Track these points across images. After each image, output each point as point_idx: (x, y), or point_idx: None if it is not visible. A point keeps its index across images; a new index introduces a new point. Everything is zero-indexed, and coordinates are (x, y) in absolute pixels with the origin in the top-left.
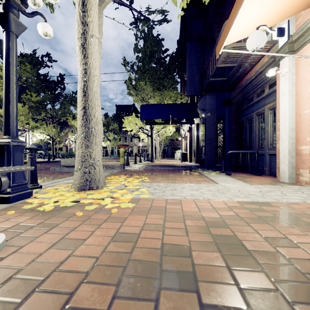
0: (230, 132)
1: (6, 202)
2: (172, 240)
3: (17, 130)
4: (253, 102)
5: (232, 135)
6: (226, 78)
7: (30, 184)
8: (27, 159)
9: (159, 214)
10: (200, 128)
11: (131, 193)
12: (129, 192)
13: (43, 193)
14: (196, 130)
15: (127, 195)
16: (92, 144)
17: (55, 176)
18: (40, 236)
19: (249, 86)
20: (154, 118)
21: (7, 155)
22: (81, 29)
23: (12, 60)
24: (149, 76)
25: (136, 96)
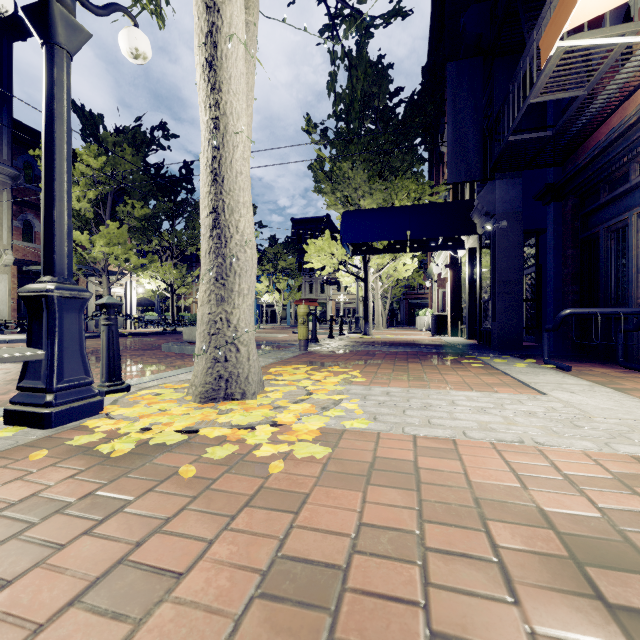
0: (560, 266)
1: (43, 426)
2: (459, 613)
3: (71, 263)
4: (629, 186)
5: (566, 271)
6: (553, 132)
7: (106, 382)
8: (128, 327)
9: (398, 488)
10: (479, 258)
11: (322, 412)
12: (317, 409)
13: (128, 404)
14: (468, 263)
15: (310, 420)
16: (232, 294)
17: (169, 362)
18: (74, 541)
19: (617, 145)
20: (372, 239)
21: (48, 319)
22: (205, 23)
23: (60, 108)
24: (361, 149)
25: (333, 194)
